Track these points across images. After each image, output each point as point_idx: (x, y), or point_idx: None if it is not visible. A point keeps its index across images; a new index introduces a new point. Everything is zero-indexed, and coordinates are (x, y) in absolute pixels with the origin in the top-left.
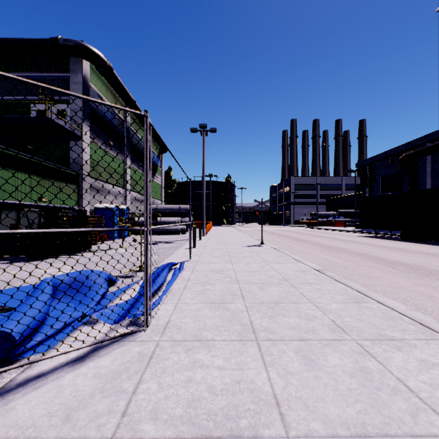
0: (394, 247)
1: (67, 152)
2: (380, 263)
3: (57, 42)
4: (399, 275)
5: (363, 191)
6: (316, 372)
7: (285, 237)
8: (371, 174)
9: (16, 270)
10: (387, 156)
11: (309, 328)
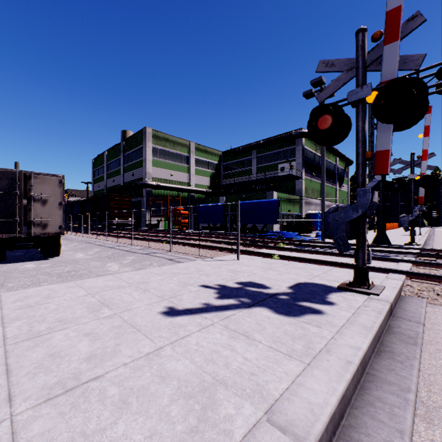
0: None
1: (294, 186)
2: None
3: (292, 135)
4: None
5: None
6: None
7: None
8: None
9: None
10: None
11: None
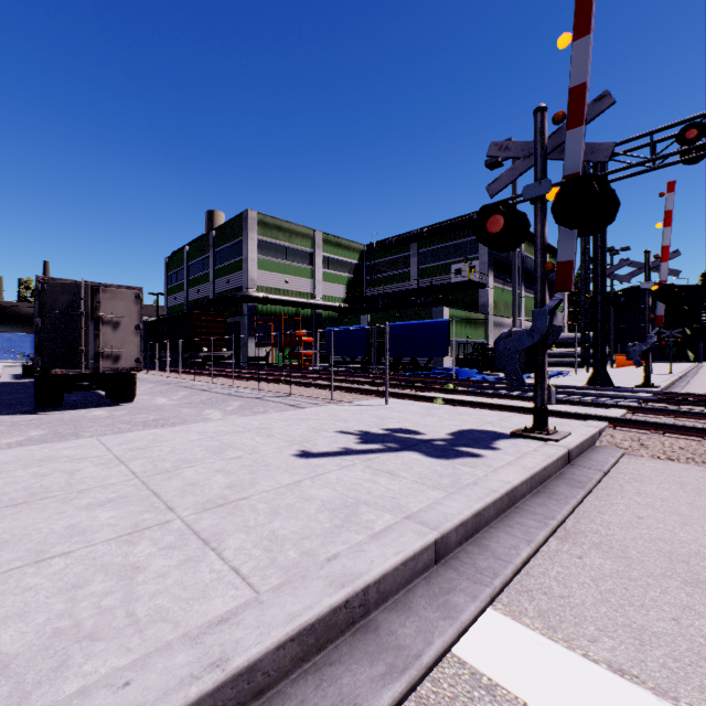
0: None
1: (476, 298)
2: None
3: (473, 219)
4: None
5: None
6: None
7: None
8: None
9: None
10: None
11: None
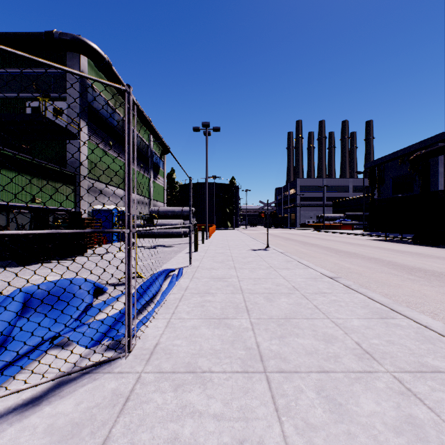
0: (408, 251)
1: (64, 152)
2: (396, 268)
3: (53, 35)
4: (420, 283)
5: (372, 192)
6: (347, 424)
7: (292, 241)
8: (380, 175)
9: (0, 277)
10: (397, 156)
11: (329, 353)
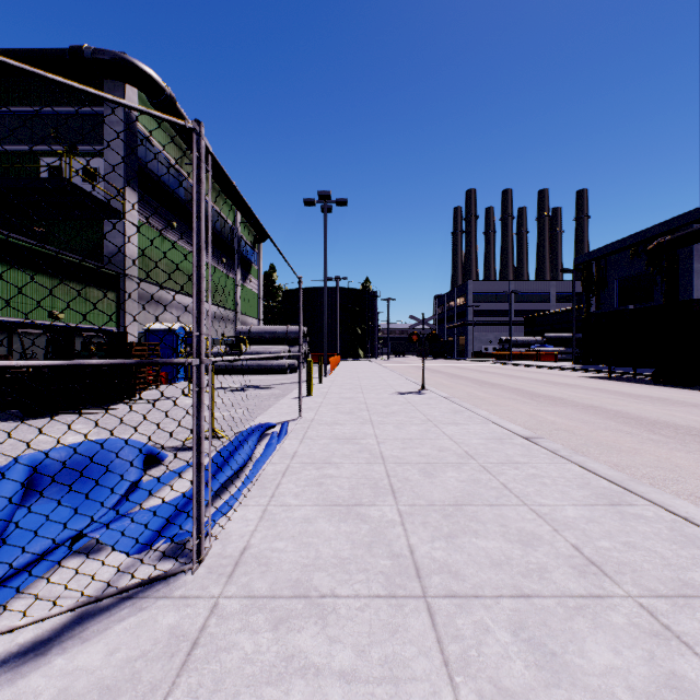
0: (646, 395)
1: (100, 238)
2: (629, 423)
3: (82, 54)
4: (669, 446)
5: (587, 302)
6: (568, 690)
7: (460, 379)
8: (600, 275)
9: None
10: (628, 245)
11: (530, 565)
